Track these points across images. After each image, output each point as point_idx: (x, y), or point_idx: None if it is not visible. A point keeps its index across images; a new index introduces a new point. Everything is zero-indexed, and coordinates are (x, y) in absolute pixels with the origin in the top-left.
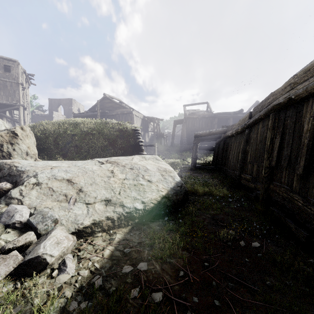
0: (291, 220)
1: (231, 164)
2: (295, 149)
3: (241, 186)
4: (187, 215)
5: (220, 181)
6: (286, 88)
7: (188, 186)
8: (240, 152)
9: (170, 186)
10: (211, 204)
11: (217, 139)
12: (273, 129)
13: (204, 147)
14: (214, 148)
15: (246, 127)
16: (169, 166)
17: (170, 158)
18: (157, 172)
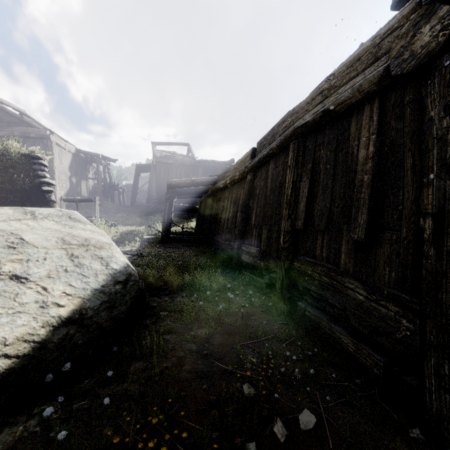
0: (341, 328)
1: (225, 230)
2: (340, 197)
3: (242, 266)
4: (138, 358)
5: (208, 259)
6: (314, 99)
7: (150, 275)
8: (239, 211)
9: (94, 284)
10: (197, 311)
11: (202, 195)
12: (296, 166)
13: (184, 207)
14: (198, 210)
15: (247, 172)
16: (103, 234)
17: (127, 224)
18: (57, 250)
